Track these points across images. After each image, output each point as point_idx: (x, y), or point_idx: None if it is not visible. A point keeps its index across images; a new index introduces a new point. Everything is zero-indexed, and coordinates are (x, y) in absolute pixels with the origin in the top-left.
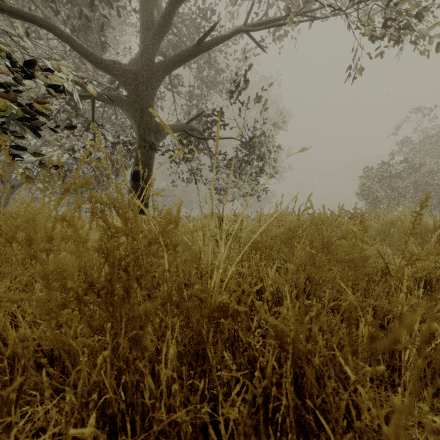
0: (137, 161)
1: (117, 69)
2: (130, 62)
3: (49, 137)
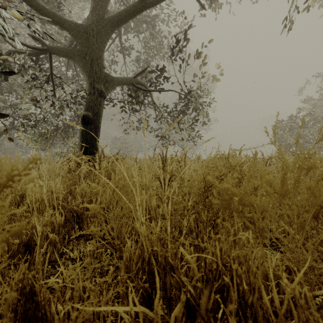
0: (86, 106)
1: (69, 22)
2: (84, 21)
3: (21, 93)
